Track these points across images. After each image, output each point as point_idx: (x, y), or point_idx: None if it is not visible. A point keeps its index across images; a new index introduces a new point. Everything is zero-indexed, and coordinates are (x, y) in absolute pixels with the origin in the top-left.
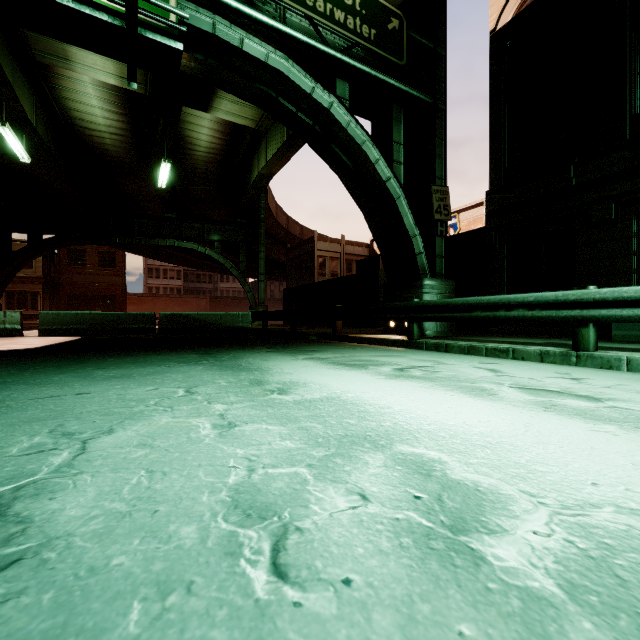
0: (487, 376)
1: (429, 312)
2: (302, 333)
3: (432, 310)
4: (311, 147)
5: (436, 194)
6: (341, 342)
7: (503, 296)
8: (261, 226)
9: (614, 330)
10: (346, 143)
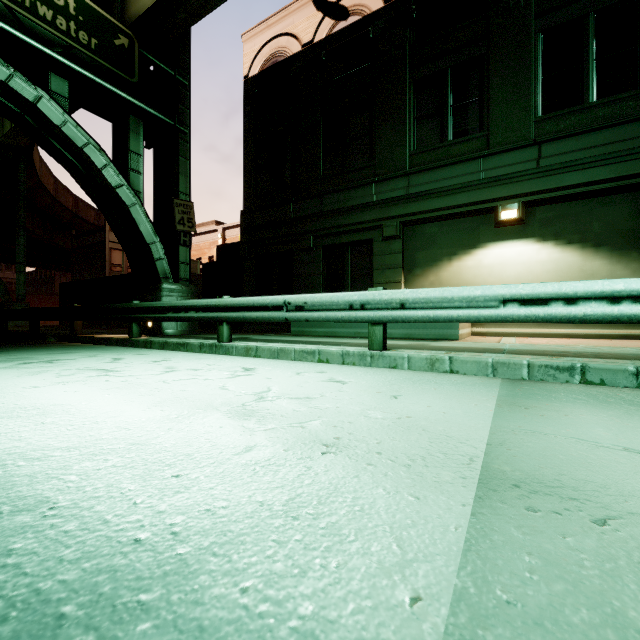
0: (92, 363)
1: (142, 313)
2: (41, 335)
3: (144, 311)
4: (27, 134)
5: (179, 207)
6: (64, 343)
7: (184, 301)
8: (20, 204)
9: (292, 327)
10: (65, 141)
